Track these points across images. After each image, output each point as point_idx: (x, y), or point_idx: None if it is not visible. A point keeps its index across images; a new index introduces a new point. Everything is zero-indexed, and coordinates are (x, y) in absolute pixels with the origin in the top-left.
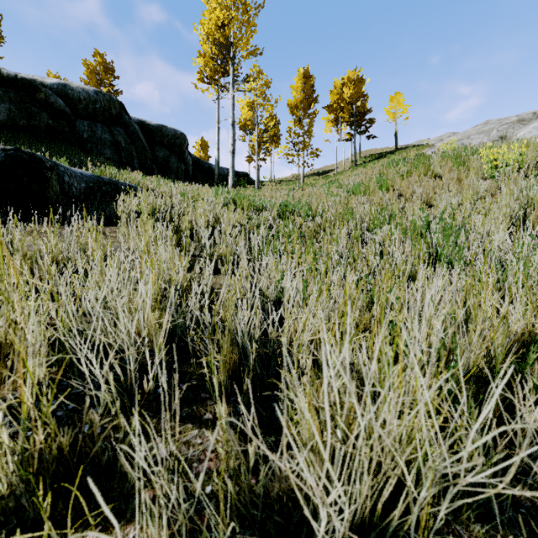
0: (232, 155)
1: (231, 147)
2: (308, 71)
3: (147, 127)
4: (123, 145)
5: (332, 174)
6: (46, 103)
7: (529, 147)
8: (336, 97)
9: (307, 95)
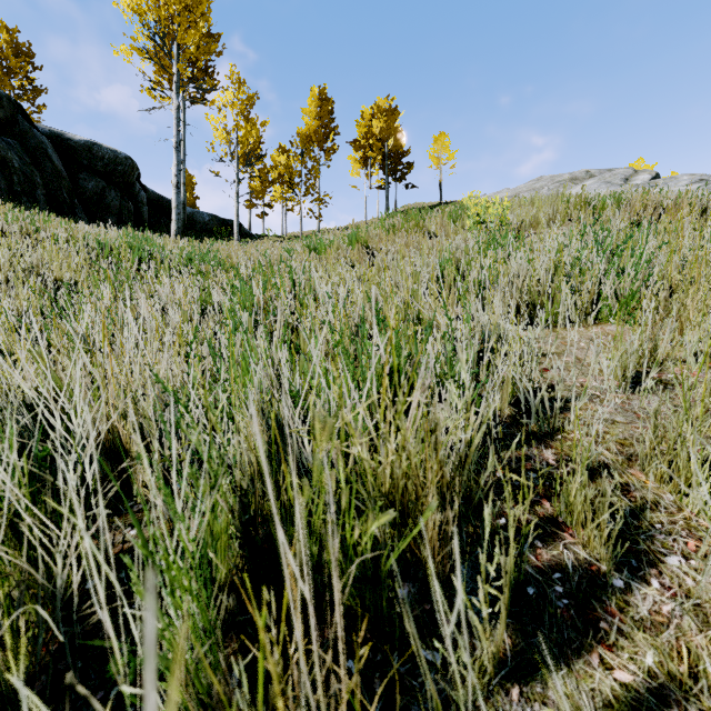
0: (176, 190)
1: (174, 179)
2: (324, 92)
3: (66, 143)
4: (16, 166)
5: None
6: None
7: (534, 204)
8: (364, 131)
9: (323, 123)
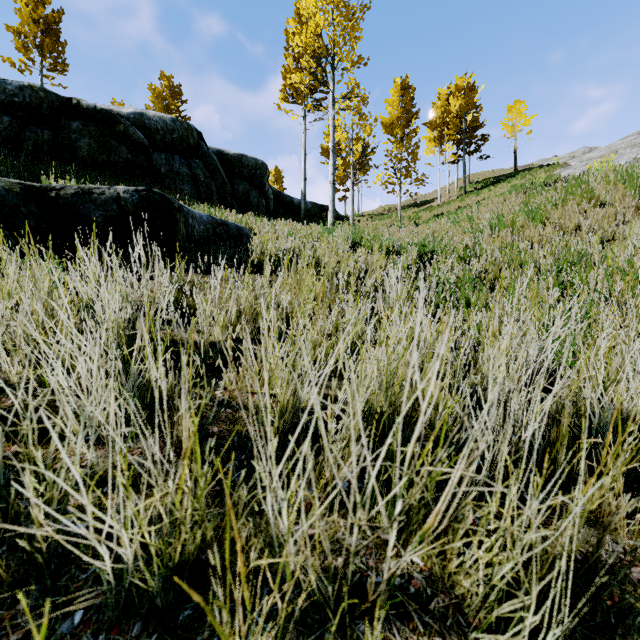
0: (332, 186)
1: (331, 177)
2: (406, 81)
3: (226, 157)
4: (201, 180)
5: (435, 205)
6: (125, 136)
7: None
8: (440, 111)
9: (405, 110)
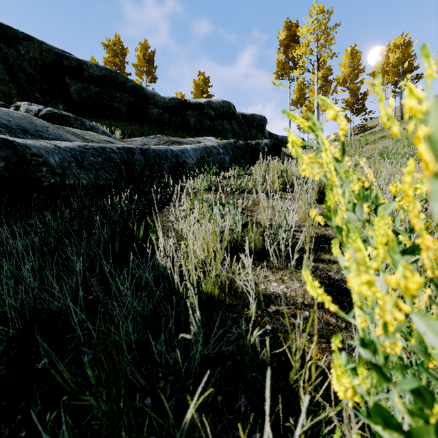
0: None
1: None
2: (355, 49)
3: (245, 117)
4: (236, 131)
5: (376, 130)
6: (207, 114)
7: None
8: (381, 63)
9: (354, 68)
